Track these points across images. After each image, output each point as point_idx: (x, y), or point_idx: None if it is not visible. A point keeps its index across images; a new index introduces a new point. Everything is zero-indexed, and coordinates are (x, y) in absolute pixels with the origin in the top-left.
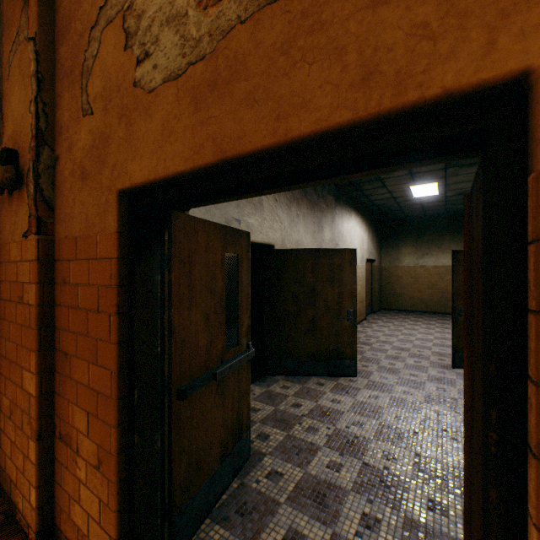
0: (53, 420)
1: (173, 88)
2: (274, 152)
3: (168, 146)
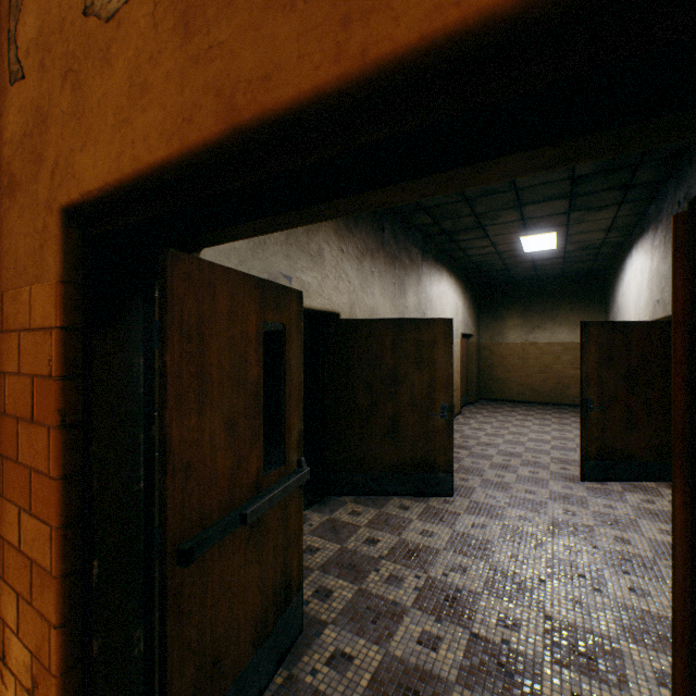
0: None
1: (147, 3)
2: (338, 104)
3: (138, 115)
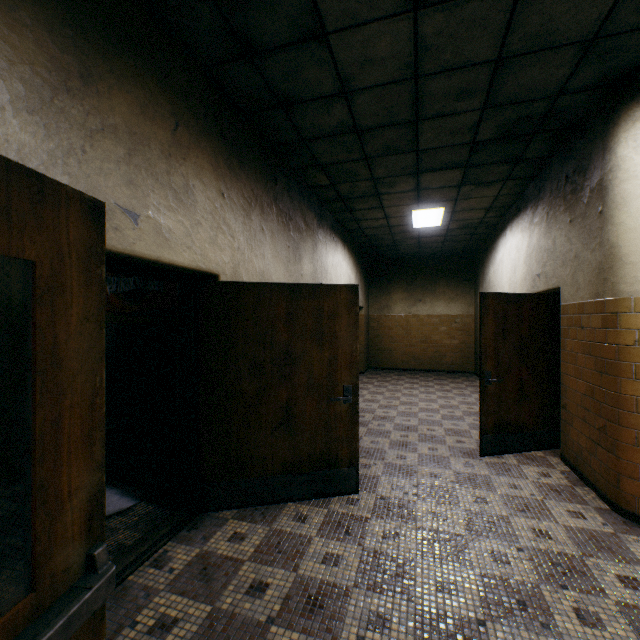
0: None
1: None
2: None
3: None
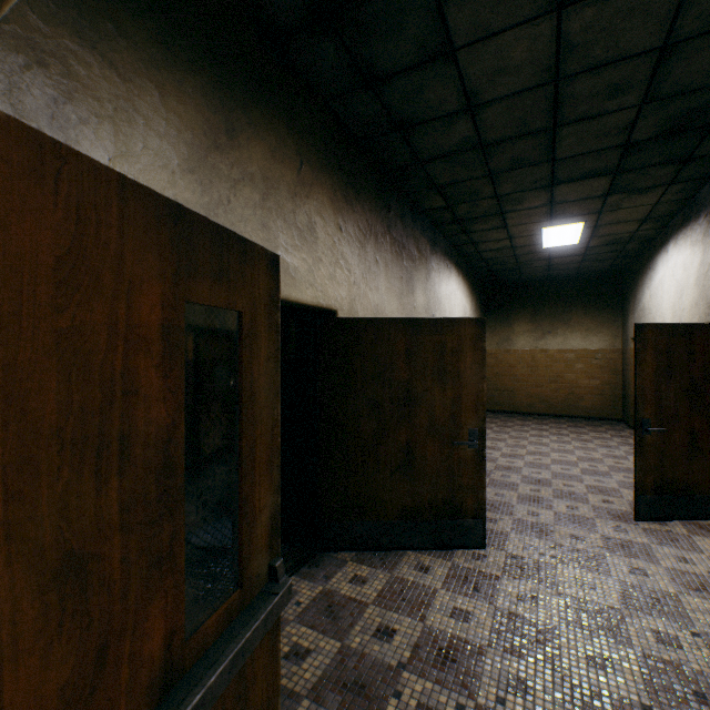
0: None
1: None
2: None
3: None
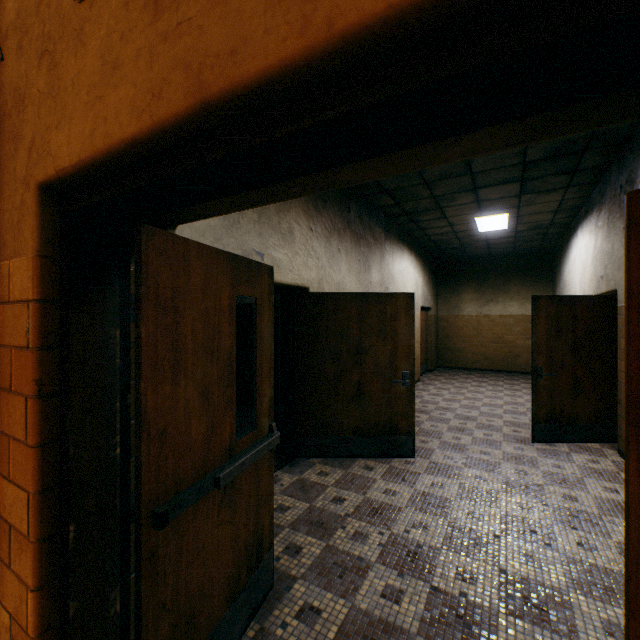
0: None
1: None
2: (305, 77)
3: (110, 92)
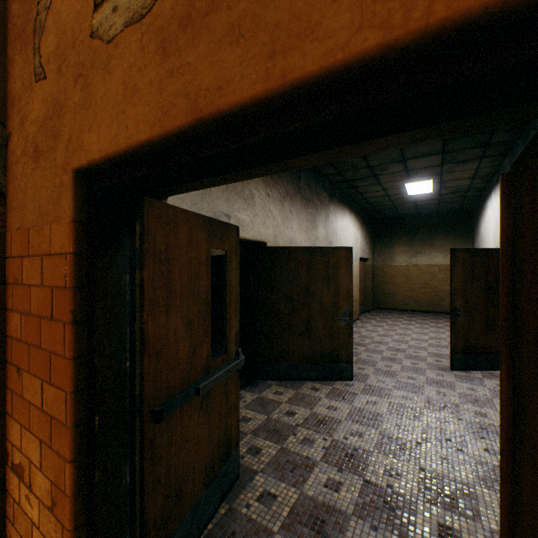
0: (5, 446)
1: (136, 33)
2: (267, 106)
3: (130, 108)
